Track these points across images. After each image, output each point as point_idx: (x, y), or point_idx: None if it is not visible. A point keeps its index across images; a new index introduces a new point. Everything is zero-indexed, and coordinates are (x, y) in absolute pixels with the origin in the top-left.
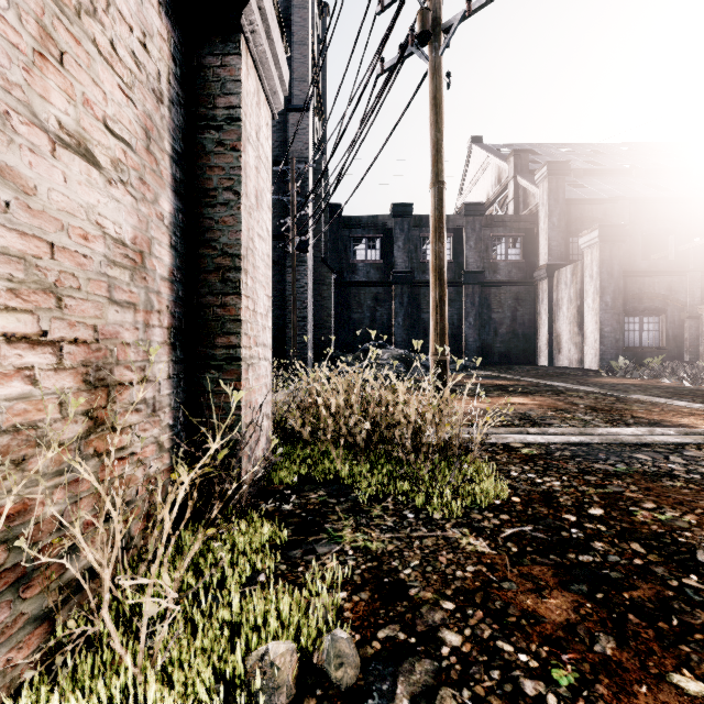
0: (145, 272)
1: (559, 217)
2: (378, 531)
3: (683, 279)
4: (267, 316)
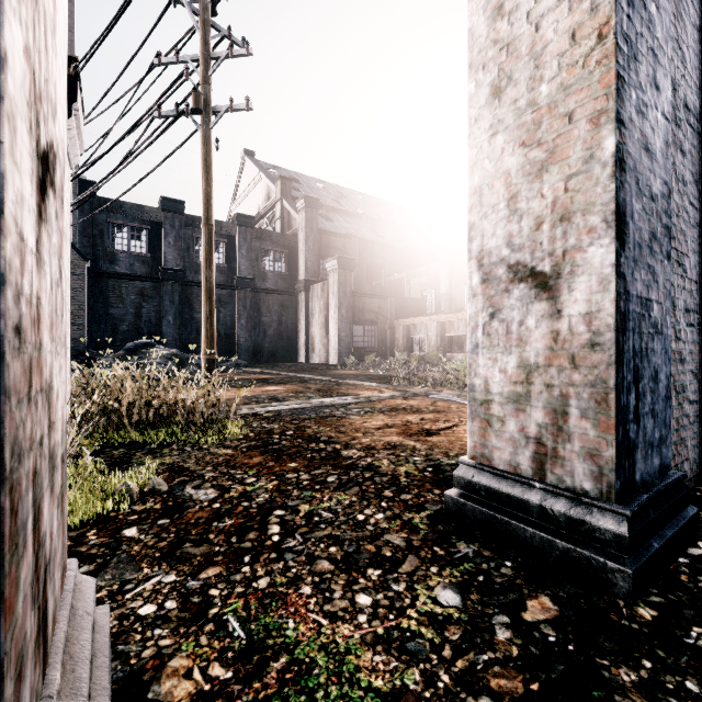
0: None
1: (313, 242)
2: (169, 457)
3: (386, 302)
4: (69, 325)
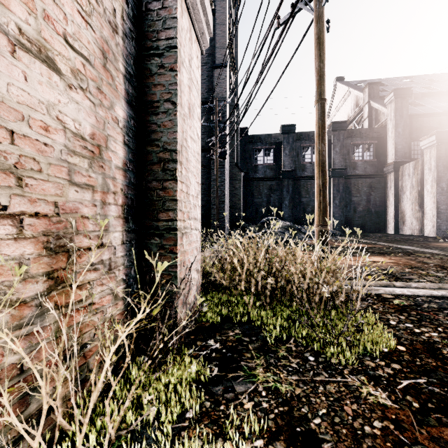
0: (102, 161)
1: (403, 128)
2: (286, 373)
3: None
4: (197, 197)
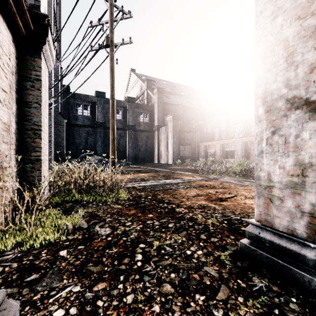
0: (10, 131)
1: (161, 108)
2: (91, 208)
3: (195, 134)
4: (47, 144)
